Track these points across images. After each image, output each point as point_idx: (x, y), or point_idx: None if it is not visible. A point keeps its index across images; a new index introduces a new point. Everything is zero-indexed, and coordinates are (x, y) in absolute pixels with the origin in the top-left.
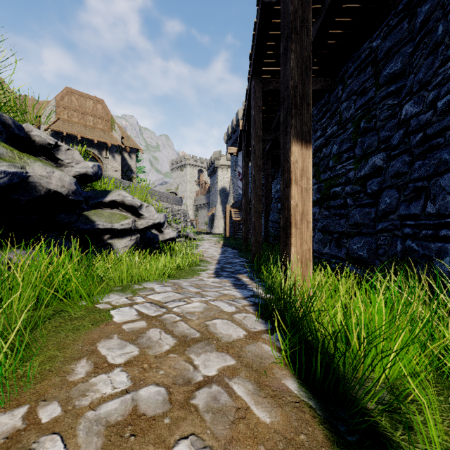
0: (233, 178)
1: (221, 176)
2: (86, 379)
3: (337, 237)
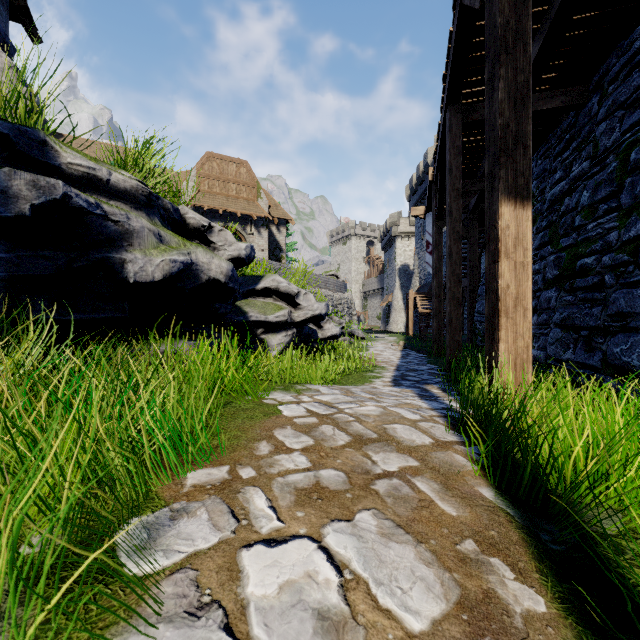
0: (418, 250)
1: (400, 248)
2: (270, 455)
3: (586, 335)
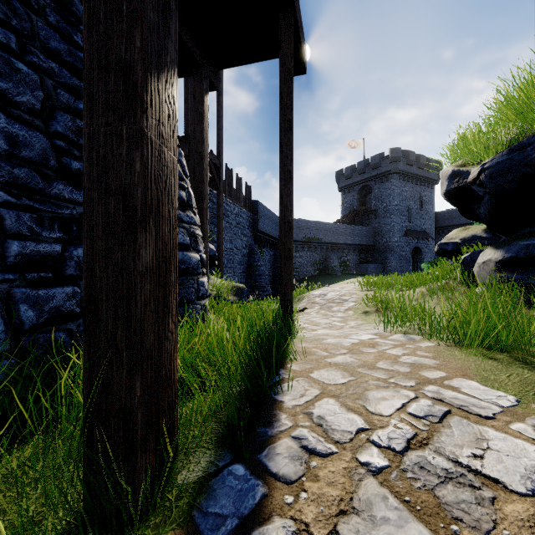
0: None
1: None
2: (412, 351)
3: None
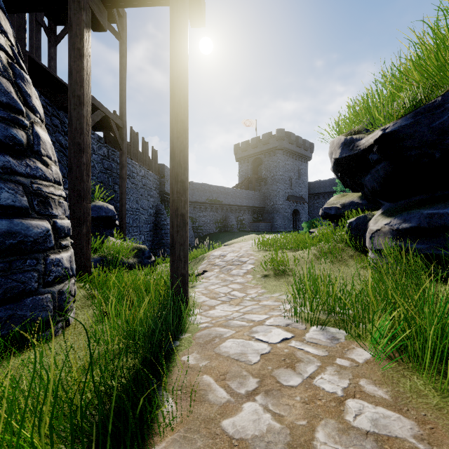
0: None
1: None
2: (353, 381)
3: None
